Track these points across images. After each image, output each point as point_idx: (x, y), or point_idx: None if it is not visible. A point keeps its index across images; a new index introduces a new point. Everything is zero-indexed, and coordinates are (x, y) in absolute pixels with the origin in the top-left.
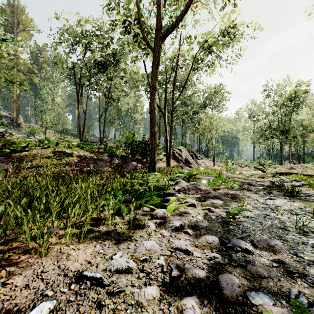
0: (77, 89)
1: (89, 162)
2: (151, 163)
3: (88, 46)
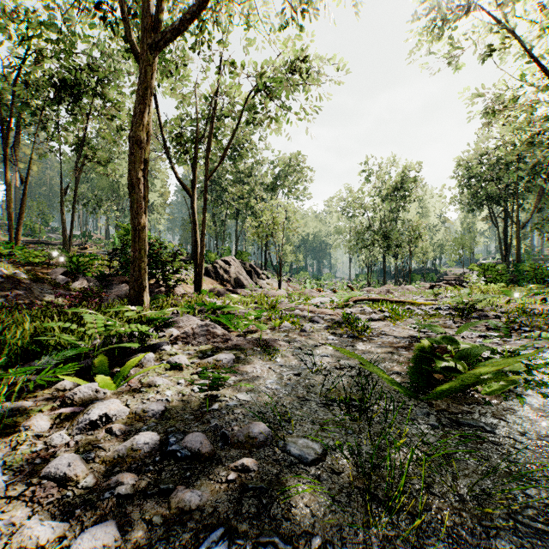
0: (2, 129)
1: (7, 287)
2: (135, 287)
3: (26, 40)
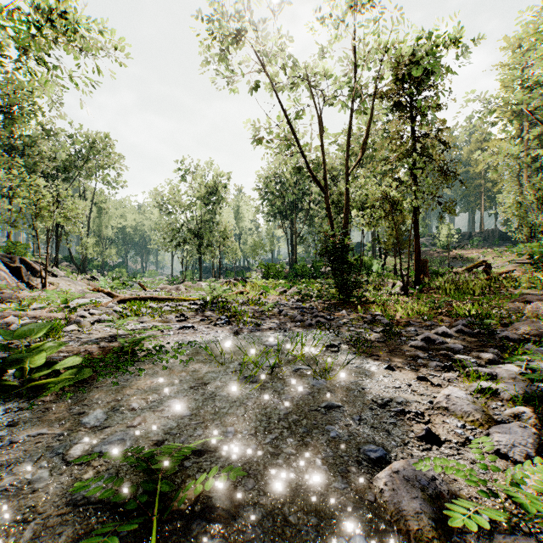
0: None
1: None
2: None
3: None
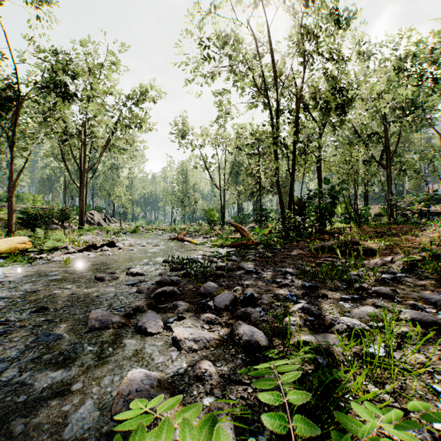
0: None
1: None
2: (81, 223)
3: None
